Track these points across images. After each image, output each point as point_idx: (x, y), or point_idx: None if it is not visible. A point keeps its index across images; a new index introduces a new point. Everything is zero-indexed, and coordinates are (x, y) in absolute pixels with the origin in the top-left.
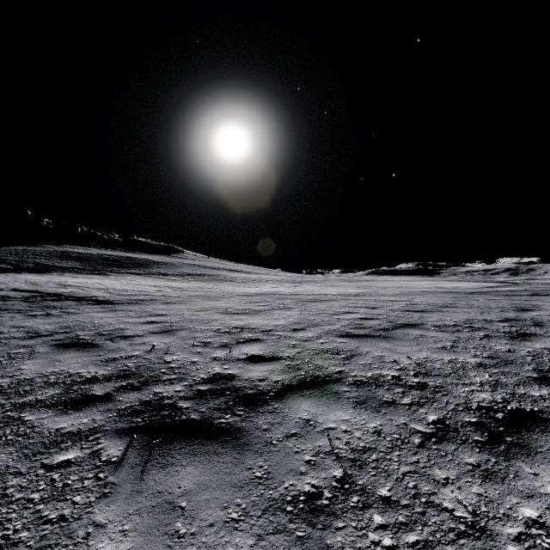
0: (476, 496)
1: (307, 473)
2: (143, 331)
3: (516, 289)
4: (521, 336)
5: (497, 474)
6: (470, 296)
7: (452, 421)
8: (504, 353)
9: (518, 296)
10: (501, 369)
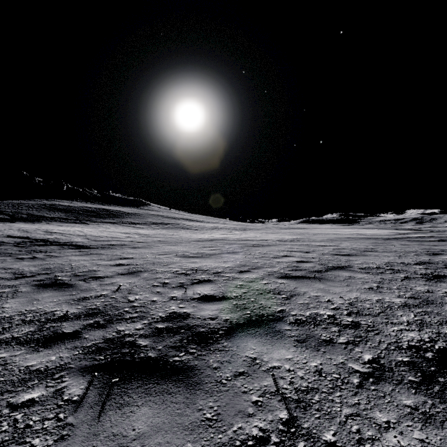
0: (419, 442)
1: (254, 414)
2: (112, 272)
3: (424, 235)
4: (436, 278)
5: (435, 418)
6: (387, 242)
7: (386, 360)
8: (424, 294)
9: (427, 241)
10: (424, 308)
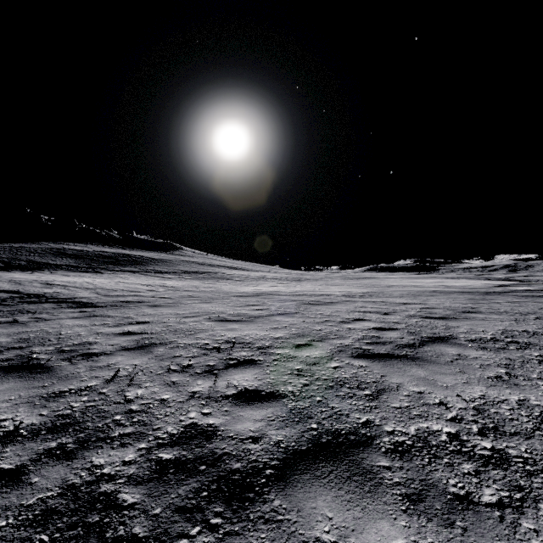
0: None
1: None
2: (113, 346)
3: (531, 288)
4: None
5: None
6: (488, 298)
7: None
8: None
9: (541, 297)
10: None
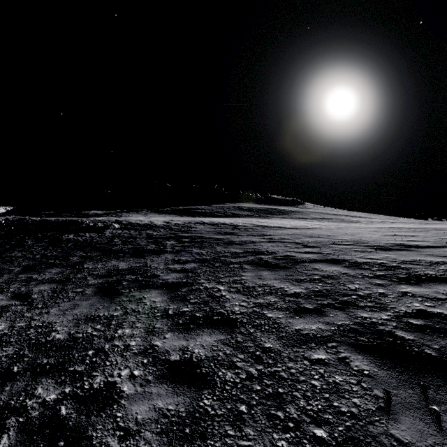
0: None
1: None
2: (336, 235)
3: None
4: None
5: None
6: None
7: None
8: None
9: None
10: None
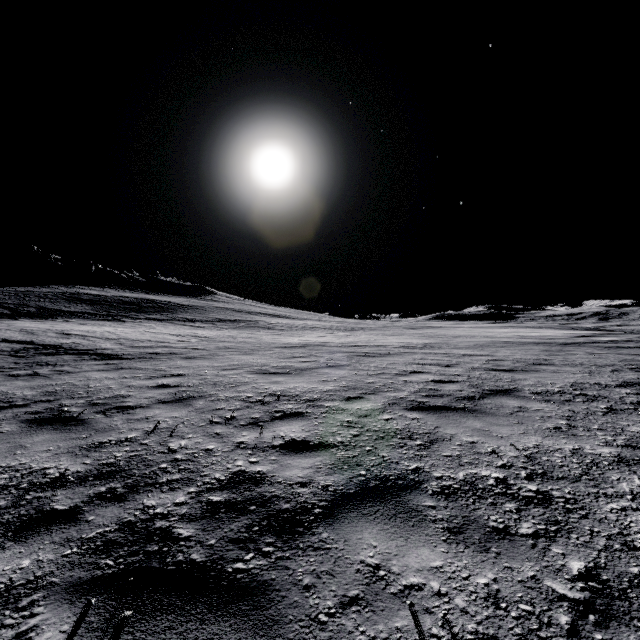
0: None
1: None
2: (149, 399)
3: (618, 339)
4: None
5: None
6: (565, 349)
7: (611, 574)
8: None
9: (625, 348)
10: None
